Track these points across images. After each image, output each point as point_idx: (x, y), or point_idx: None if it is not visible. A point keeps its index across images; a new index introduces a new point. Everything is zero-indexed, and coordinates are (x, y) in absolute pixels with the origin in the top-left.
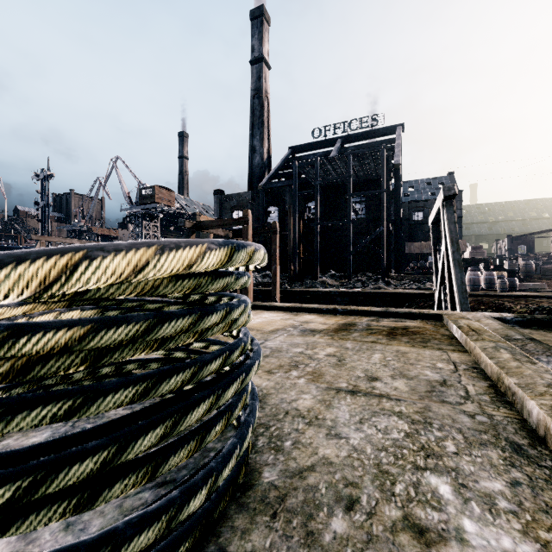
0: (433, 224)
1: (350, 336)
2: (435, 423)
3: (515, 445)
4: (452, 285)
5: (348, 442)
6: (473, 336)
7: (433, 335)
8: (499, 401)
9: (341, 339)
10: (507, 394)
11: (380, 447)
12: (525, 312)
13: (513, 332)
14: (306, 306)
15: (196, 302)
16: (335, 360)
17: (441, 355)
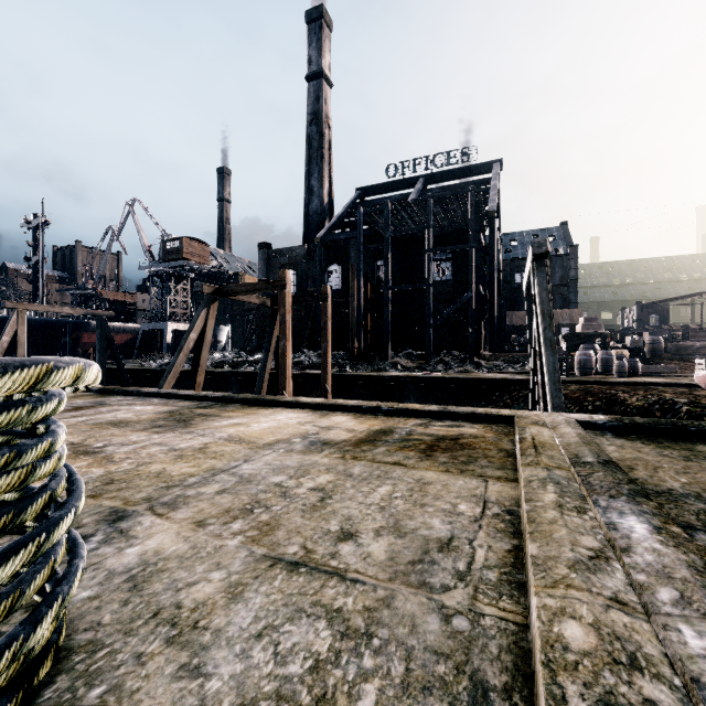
0: (528, 290)
1: (370, 453)
2: (379, 635)
3: (480, 690)
4: (544, 372)
5: (204, 685)
6: (528, 458)
7: (486, 451)
8: (509, 583)
9: (353, 458)
10: (526, 569)
11: (249, 698)
12: (642, 406)
13: (587, 450)
14: (341, 403)
15: (30, 431)
16: (315, 499)
17: (475, 488)
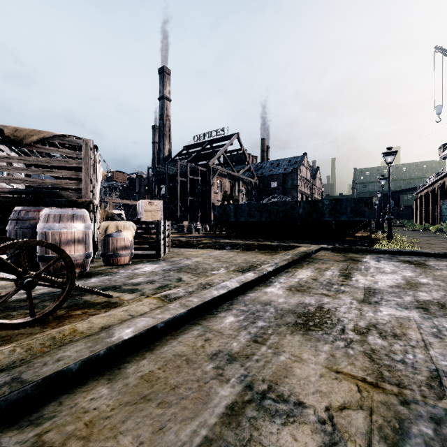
0: None
1: None
2: None
3: None
4: None
5: None
6: None
7: None
8: None
9: None
10: None
11: None
12: None
13: None
14: None
15: None
16: None
17: None
